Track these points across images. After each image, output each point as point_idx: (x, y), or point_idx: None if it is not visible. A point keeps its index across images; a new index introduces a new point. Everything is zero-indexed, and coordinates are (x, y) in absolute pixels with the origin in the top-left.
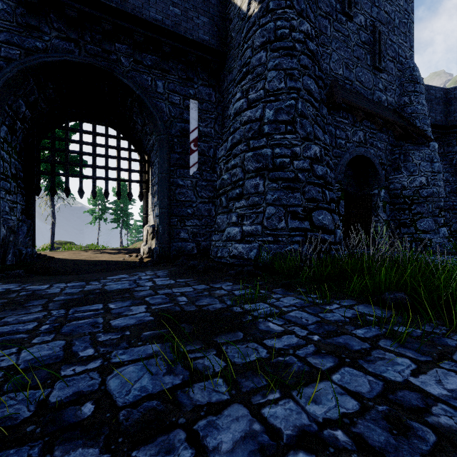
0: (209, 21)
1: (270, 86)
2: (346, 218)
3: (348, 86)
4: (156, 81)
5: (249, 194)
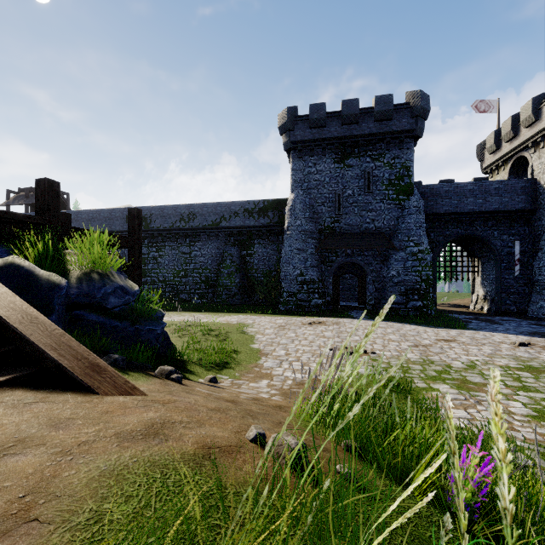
0: (525, 196)
1: None
2: None
3: None
4: (493, 232)
5: None
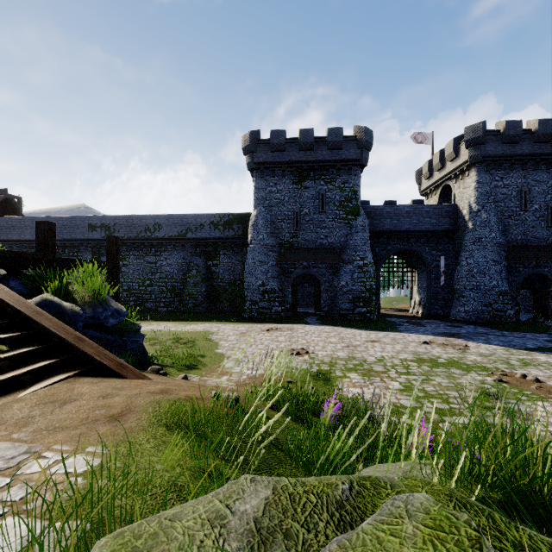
0: (449, 219)
1: (475, 259)
2: (534, 301)
3: (525, 243)
4: (425, 248)
5: (467, 297)
